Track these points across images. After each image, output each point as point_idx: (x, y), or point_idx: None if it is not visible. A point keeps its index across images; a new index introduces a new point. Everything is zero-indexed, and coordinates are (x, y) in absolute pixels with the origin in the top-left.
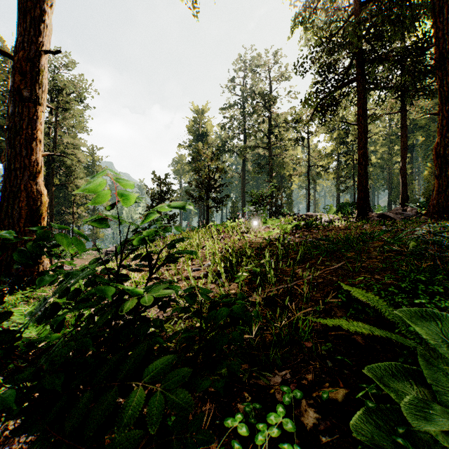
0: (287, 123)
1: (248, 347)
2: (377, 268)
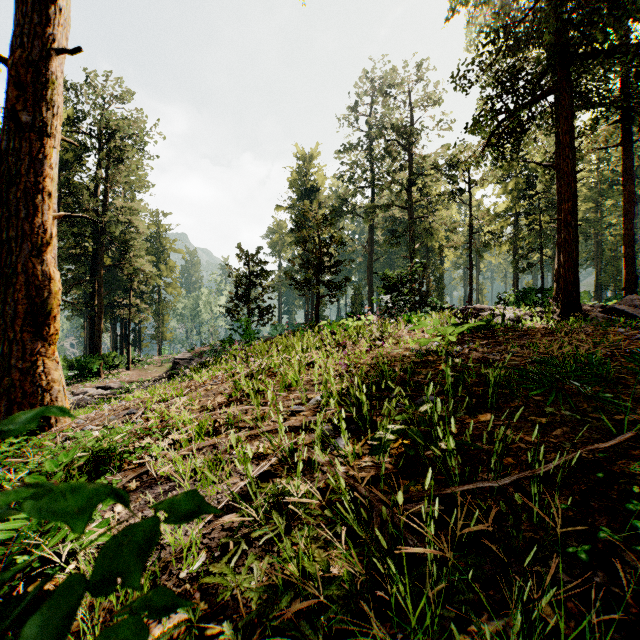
0: (437, 169)
1: None
2: None
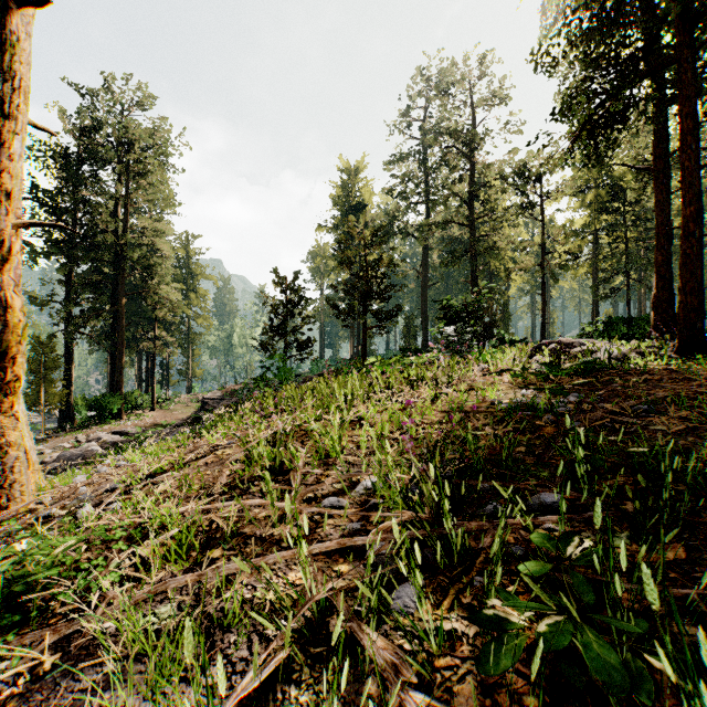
0: (503, 179)
1: None
2: None
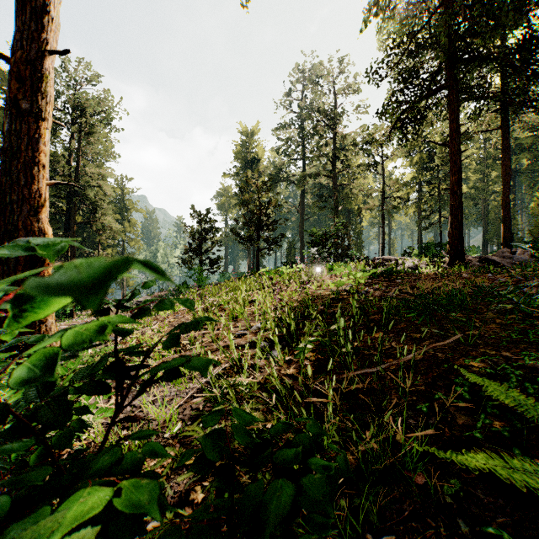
0: (356, 145)
1: None
2: (501, 339)
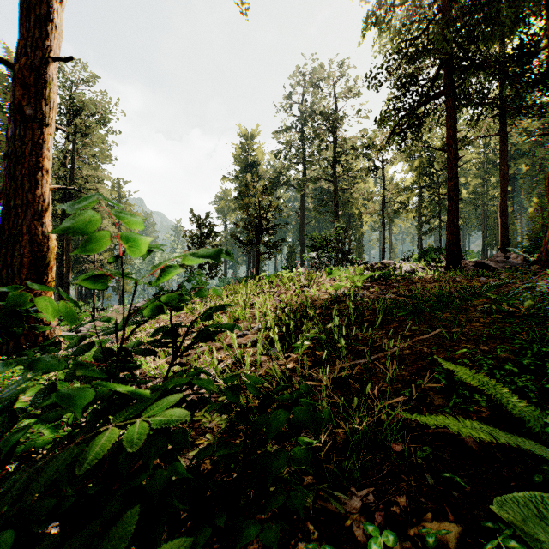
0: (356, 150)
1: (311, 450)
2: (482, 335)
